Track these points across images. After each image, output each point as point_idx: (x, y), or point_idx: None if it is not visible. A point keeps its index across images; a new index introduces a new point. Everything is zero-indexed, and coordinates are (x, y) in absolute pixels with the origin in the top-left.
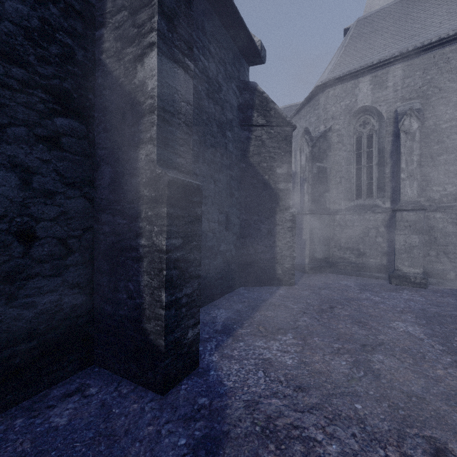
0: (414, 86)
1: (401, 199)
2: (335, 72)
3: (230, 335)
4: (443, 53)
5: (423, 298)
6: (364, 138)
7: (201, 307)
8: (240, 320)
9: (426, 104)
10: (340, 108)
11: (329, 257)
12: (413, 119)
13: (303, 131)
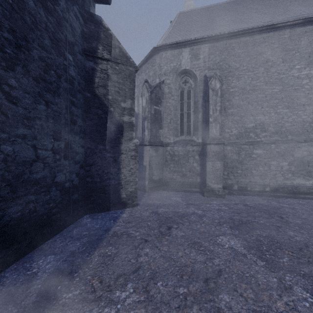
0: (215, 60)
1: (210, 136)
2: (167, 41)
3: None
4: (231, 43)
5: (227, 207)
6: (185, 92)
7: (19, 258)
8: (71, 273)
9: (222, 74)
10: (170, 67)
11: (163, 178)
12: (217, 81)
13: (143, 82)
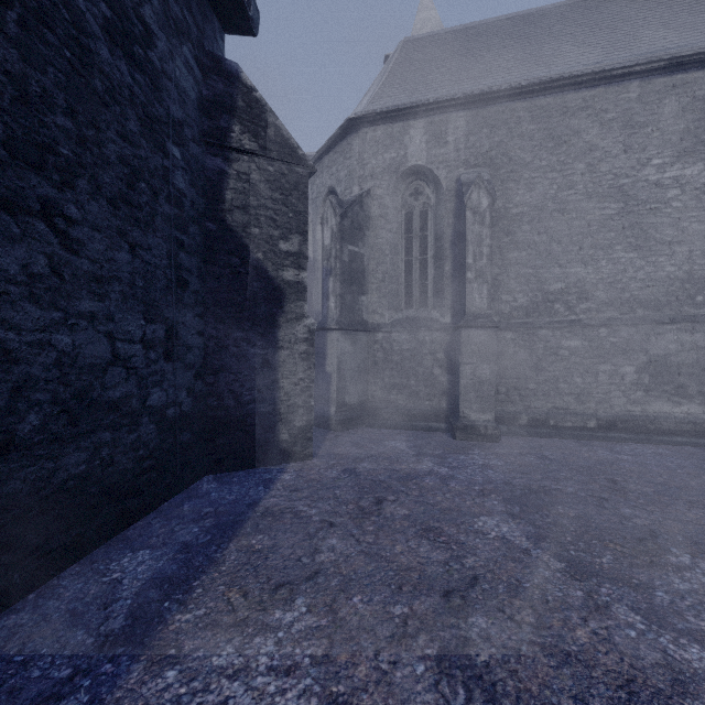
0: (480, 147)
1: (468, 310)
2: (376, 105)
3: (146, 644)
4: (514, 110)
5: (502, 461)
6: (416, 215)
7: (84, 554)
8: (186, 580)
9: (495, 177)
10: (384, 162)
11: (367, 400)
12: (483, 193)
13: (326, 191)
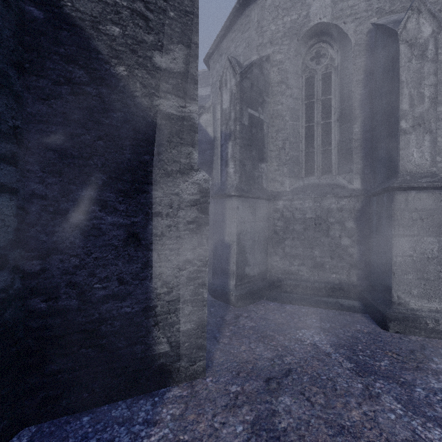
0: None
1: (402, 169)
2: None
3: None
4: None
5: None
6: (318, 78)
7: None
8: None
9: None
10: (284, 26)
11: (267, 270)
12: (424, 18)
13: None
